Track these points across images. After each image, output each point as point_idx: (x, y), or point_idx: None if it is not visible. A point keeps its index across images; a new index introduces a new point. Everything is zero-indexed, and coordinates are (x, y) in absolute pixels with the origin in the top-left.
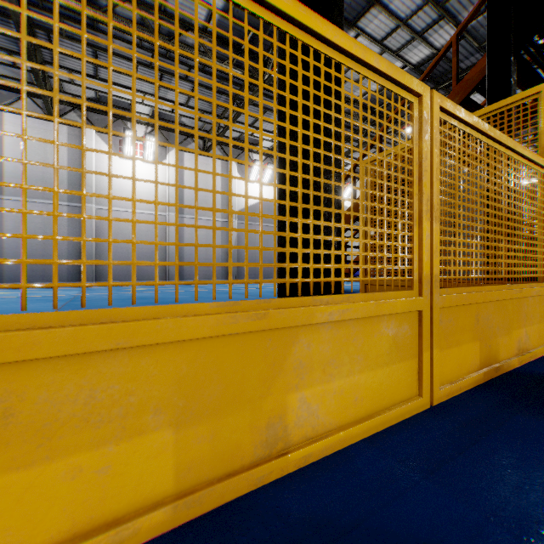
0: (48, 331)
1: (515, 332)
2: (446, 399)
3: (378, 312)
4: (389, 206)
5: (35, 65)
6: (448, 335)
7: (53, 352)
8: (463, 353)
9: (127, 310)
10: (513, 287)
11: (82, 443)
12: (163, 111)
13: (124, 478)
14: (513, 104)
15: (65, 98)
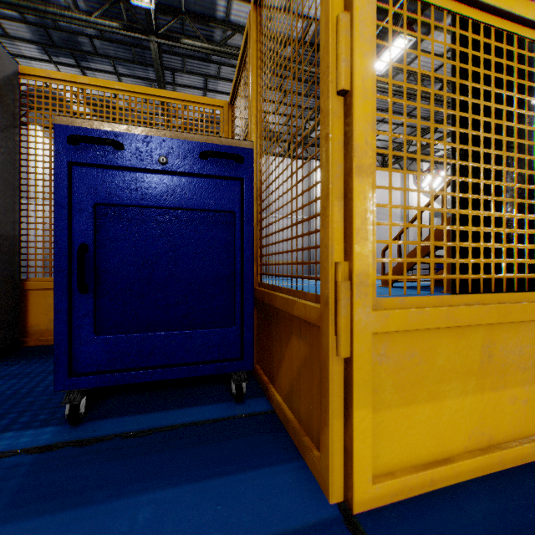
0: (512, 305)
1: None
2: None
3: None
4: None
5: (496, 136)
6: None
7: (514, 318)
8: None
9: (533, 294)
10: None
11: (515, 381)
12: None
13: (532, 410)
14: None
15: (507, 154)
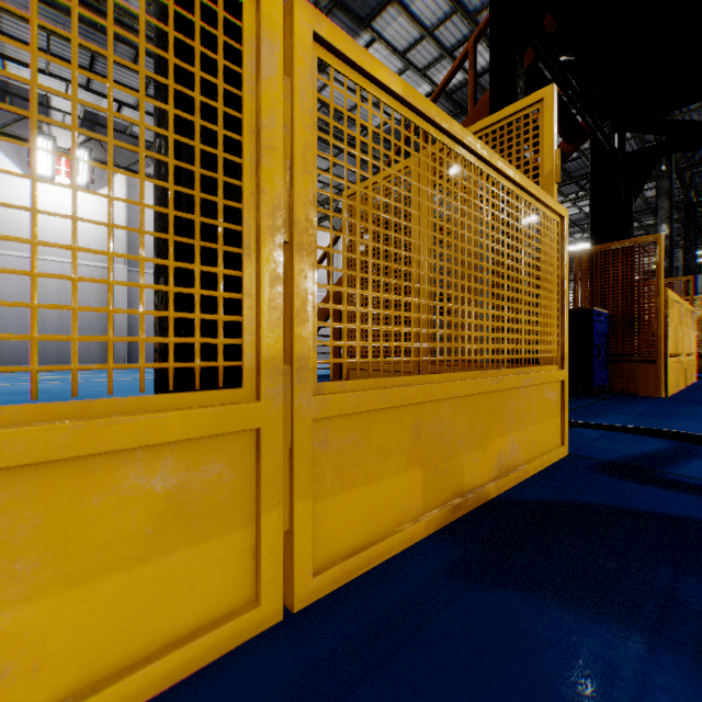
0: None
1: (495, 443)
2: (333, 590)
3: (89, 446)
4: (375, 257)
5: None
6: (346, 466)
7: None
8: (385, 492)
9: None
10: (492, 374)
11: None
12: (102, 114)
13: None
14: (515, 117)
15: None
